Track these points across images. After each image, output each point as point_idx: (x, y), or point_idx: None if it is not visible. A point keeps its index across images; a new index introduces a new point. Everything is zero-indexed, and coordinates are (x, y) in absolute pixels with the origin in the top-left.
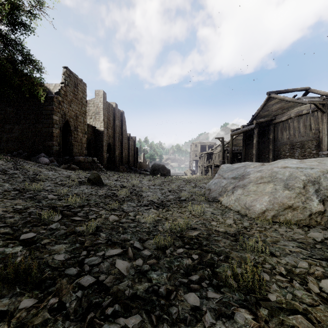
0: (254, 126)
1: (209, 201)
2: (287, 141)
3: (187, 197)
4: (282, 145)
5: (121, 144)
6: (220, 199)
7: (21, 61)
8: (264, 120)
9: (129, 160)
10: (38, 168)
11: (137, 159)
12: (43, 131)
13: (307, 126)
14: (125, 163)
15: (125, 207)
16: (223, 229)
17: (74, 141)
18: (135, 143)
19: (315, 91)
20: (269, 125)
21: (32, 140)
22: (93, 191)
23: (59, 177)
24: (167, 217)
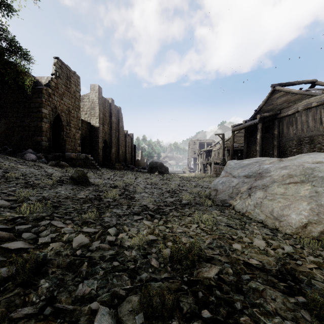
0: (258, 120)
1: (217, 205)
2: (294, 137)
3: (190, 200)
4: (288, 140)
5: (118, 141)
6: (231, 203)
7: (6, 48)
8: (268, 114)
9: (127, 158)
10: (17, 165)
11: (135, 156)
12: (31, 126)
13: (317, 119)
14: (122, 160)
15: (106, 217)
16: (256, 260)
17: (66, 136)
18: (132, 140)
19: (323, 83)
20: (273, 119)
21: (19, 135)
22: (71, 193)
23: (38, 175)
24: (166, 233)
